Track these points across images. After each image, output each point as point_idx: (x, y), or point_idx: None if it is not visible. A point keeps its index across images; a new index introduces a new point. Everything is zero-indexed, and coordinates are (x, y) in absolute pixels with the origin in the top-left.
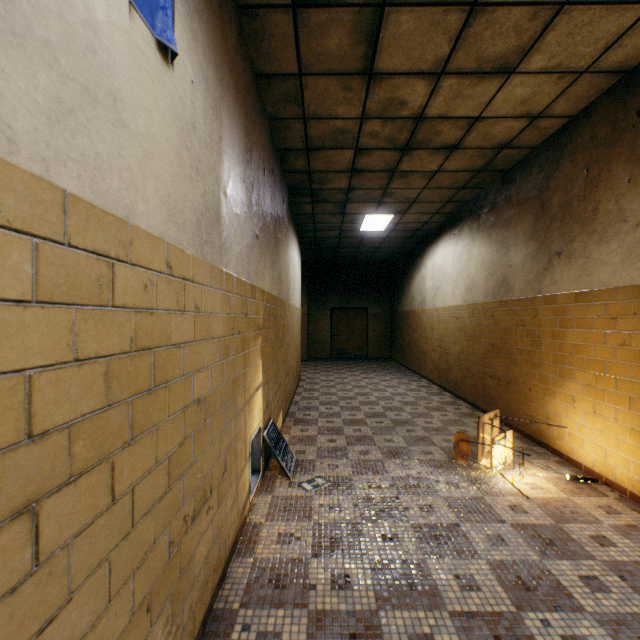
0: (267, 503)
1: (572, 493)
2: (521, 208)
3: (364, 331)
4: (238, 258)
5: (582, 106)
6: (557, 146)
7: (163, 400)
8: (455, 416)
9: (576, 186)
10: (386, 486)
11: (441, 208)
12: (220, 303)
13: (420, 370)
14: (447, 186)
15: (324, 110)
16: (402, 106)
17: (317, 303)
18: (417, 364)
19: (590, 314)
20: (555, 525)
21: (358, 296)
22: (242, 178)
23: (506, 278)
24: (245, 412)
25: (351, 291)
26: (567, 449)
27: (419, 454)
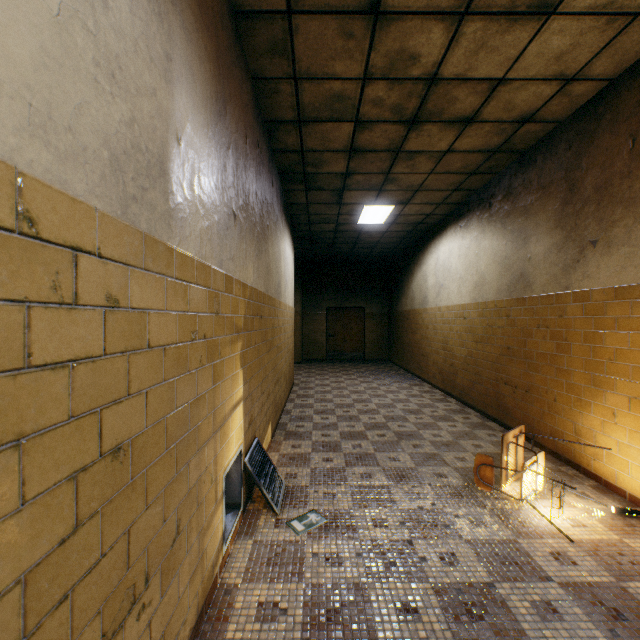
0: (246, 552)
1: (624, 533)
2: (543, 192)
3: (361, 331)
4: (203, 236)
5: (627, 64)
6: (591, 116)
7: (5, 475)
8: (465, 427)
9: (618, 161)
10: (395, 524)
11: (447, 197)
12: (167, 295)
13: (421, 373)
14: (456, 171)
15: (319, 66)
16: (413, 62)
17: (312, 302)
18: (418, 367)
19: (638, 313)
20: (616, 584)
21: (355, 295)
22: (210, 132)
23: (524, 273)
24: (215, 440)
25: (347, 290)
26: (605, 472)
27: (431, 477)
